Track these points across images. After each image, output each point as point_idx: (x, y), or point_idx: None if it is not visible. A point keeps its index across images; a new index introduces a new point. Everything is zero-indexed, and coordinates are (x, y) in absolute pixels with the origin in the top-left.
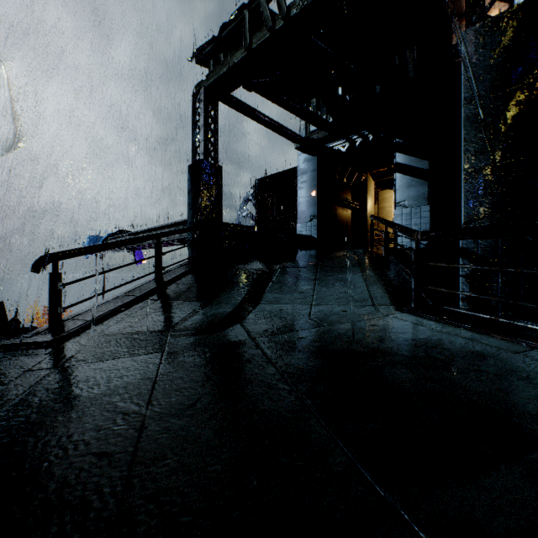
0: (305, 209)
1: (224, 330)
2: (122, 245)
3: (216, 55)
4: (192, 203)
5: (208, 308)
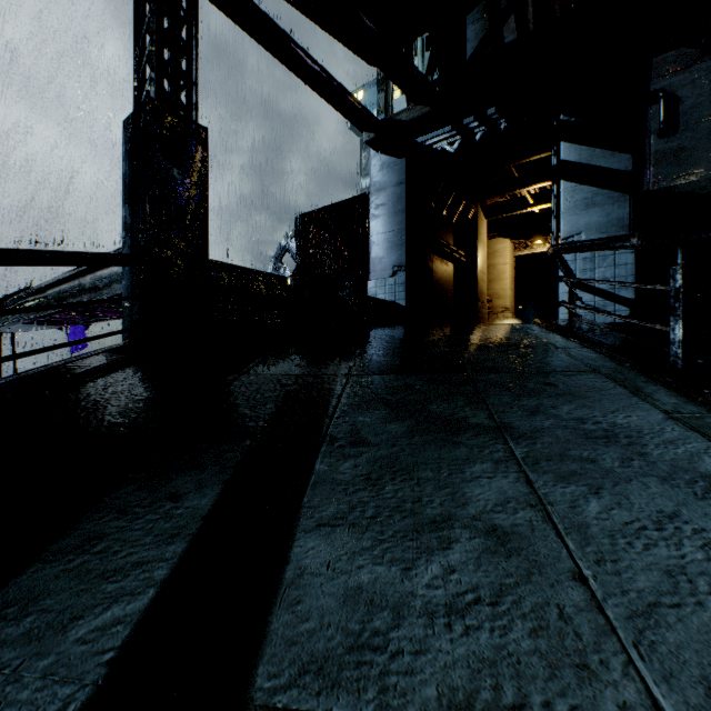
0: (383, 255)
1: None
2: None
3: None
4: (131, 210)
5: None
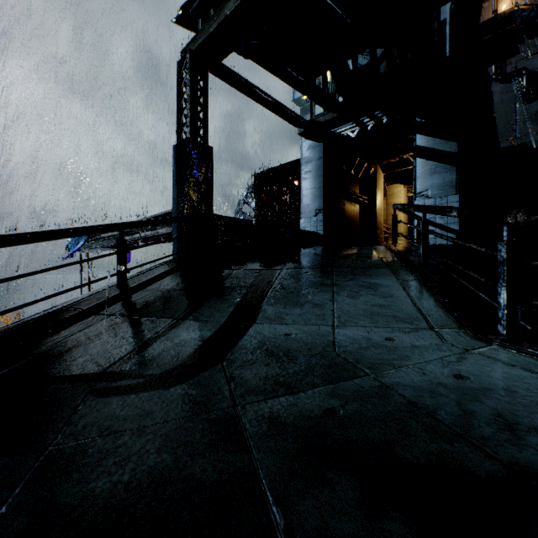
0: (310, 203)
1: (189, 380)
2: (57, 236)
3: (206, 16)
4: (177, 191)
5: (178, 331)
